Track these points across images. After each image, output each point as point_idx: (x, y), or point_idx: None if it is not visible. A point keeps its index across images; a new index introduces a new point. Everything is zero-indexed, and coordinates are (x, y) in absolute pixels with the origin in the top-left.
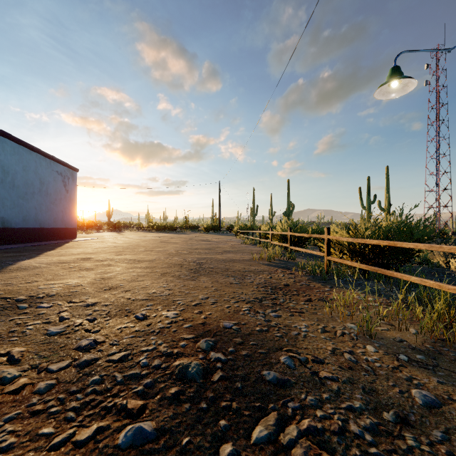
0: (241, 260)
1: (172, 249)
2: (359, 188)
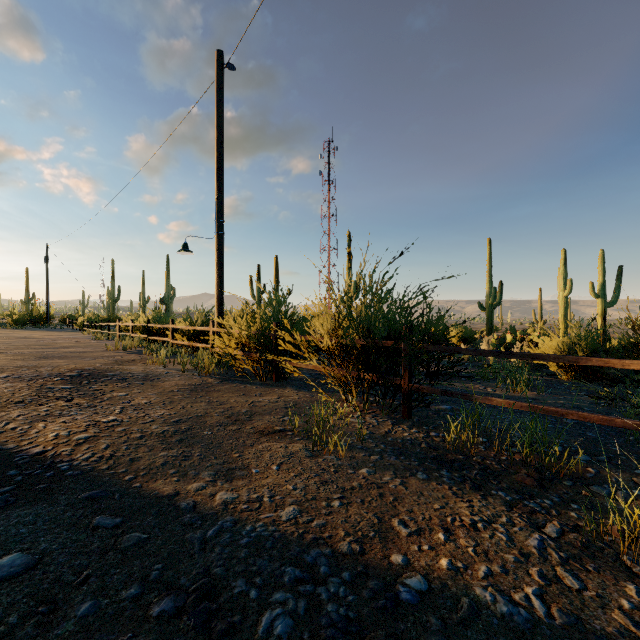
0: (93, 351)
1: None
2: (250, 276)
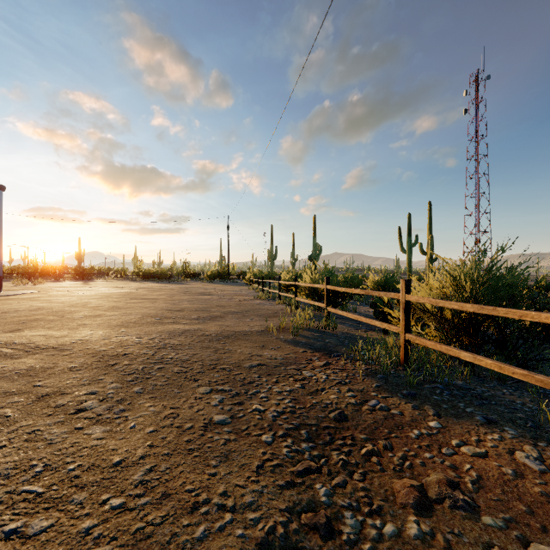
0: (248, 333)
1: (135, 313)
2: (398, 227)
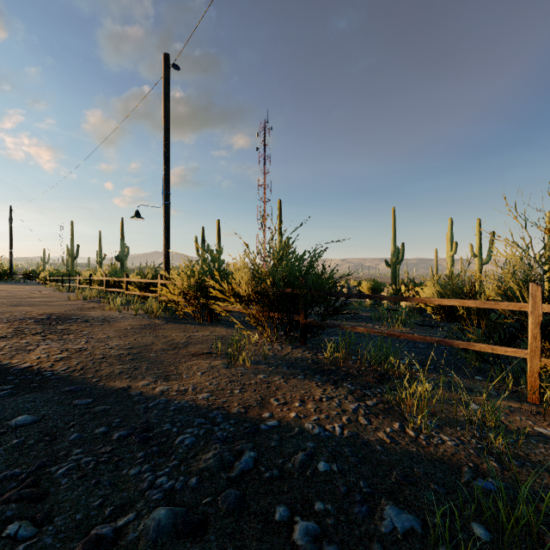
0: (57, 301)
1: None
2: (195, 237)
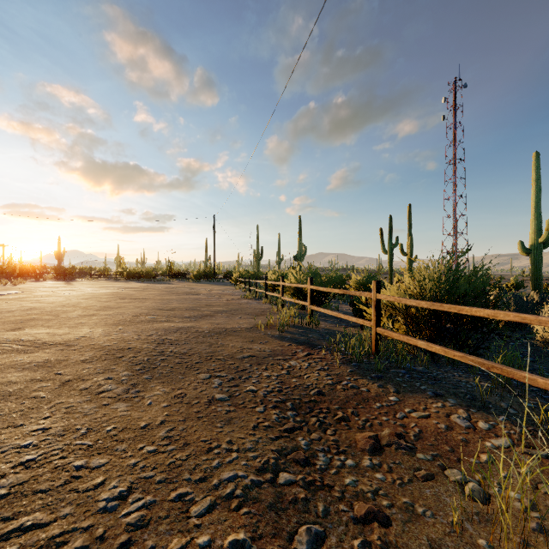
0: (238, 330)
1: (128, 312)
2: (380, 229)
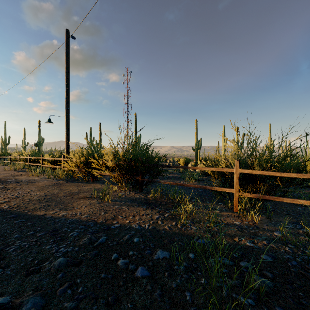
0: None
1: None
2: (86, 133)
